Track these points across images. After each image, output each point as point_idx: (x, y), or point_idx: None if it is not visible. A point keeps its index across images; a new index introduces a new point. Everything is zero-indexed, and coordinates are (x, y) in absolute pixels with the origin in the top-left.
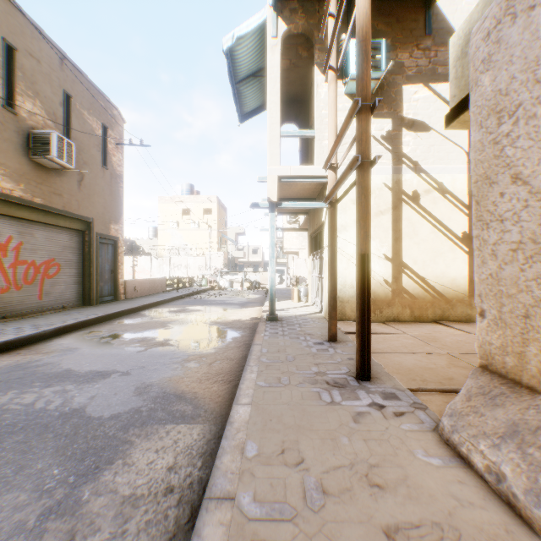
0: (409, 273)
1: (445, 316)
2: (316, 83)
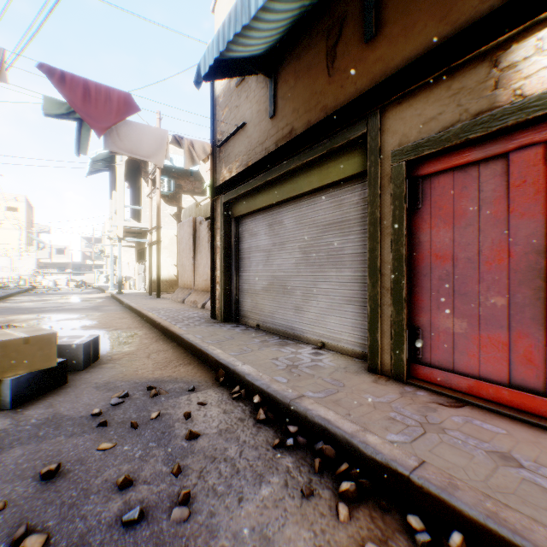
0: None
1: None
2: (143, 186)
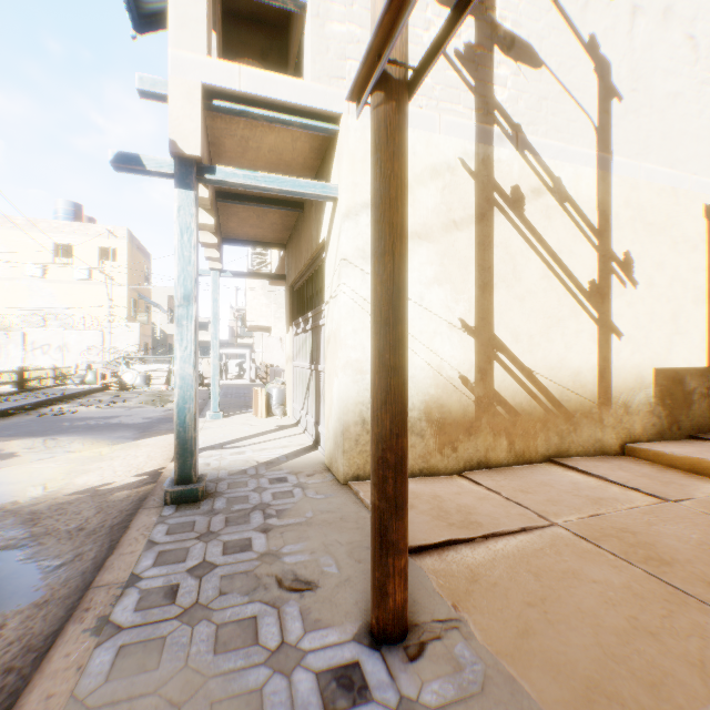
0: (506, 361)
1: (565, 447)
2: None
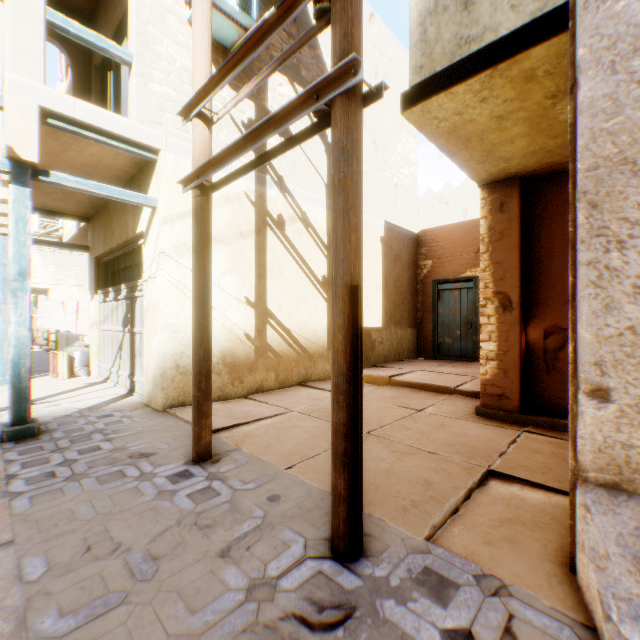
0: (274, 324)
1: (309, 376)
2: None
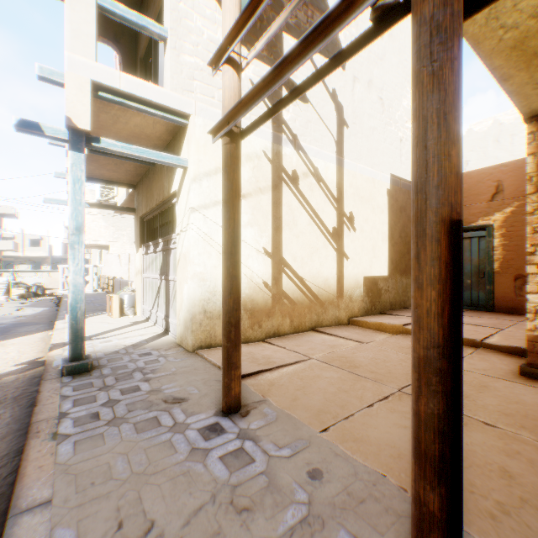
0: (289, 273)
1: (320, 321)
2: None
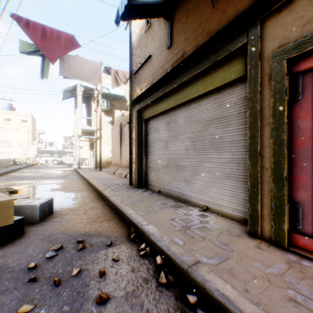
0: None
1: None
2: (92, 105)
